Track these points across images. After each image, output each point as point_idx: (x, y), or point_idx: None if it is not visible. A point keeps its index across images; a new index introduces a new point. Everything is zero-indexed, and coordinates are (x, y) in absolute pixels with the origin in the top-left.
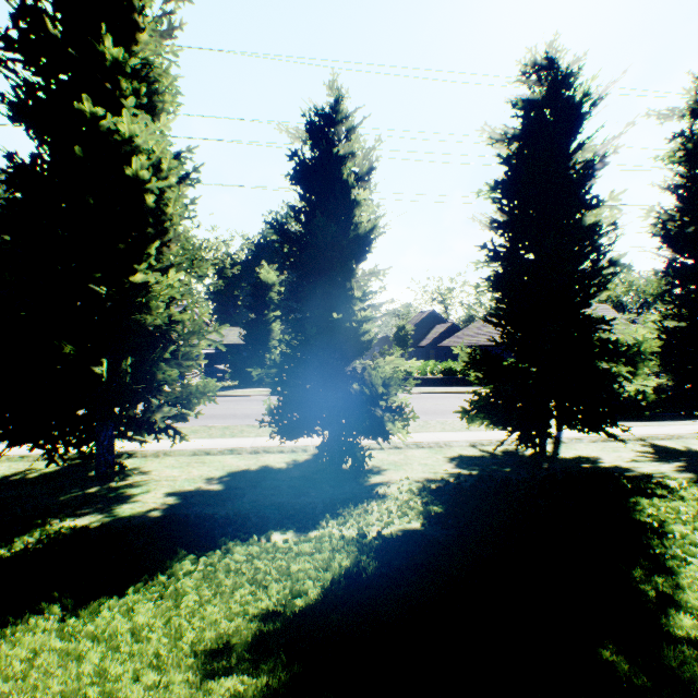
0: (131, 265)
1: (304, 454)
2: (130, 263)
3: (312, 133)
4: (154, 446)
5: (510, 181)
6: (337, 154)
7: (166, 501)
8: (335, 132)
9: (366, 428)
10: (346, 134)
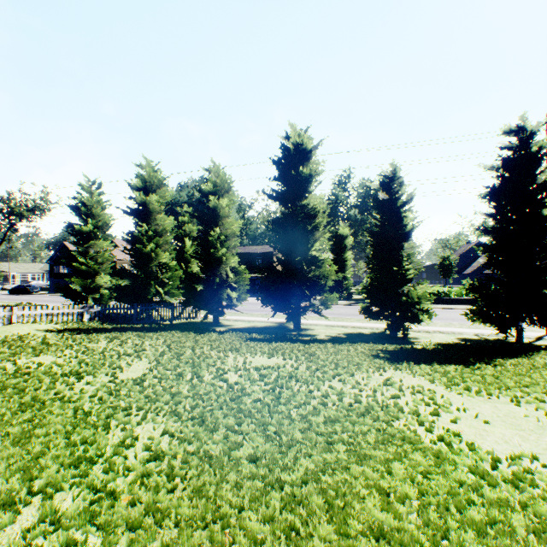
0: (309, 249)
1: (377, 330)
2: (309, 249)
3: (382, 187)
4: (307, 322)
5: (492, 195)
6: (394, 194)
7: (327, 337)
8: (393, 183)
9: (409, 318)
10: (399, 183)
